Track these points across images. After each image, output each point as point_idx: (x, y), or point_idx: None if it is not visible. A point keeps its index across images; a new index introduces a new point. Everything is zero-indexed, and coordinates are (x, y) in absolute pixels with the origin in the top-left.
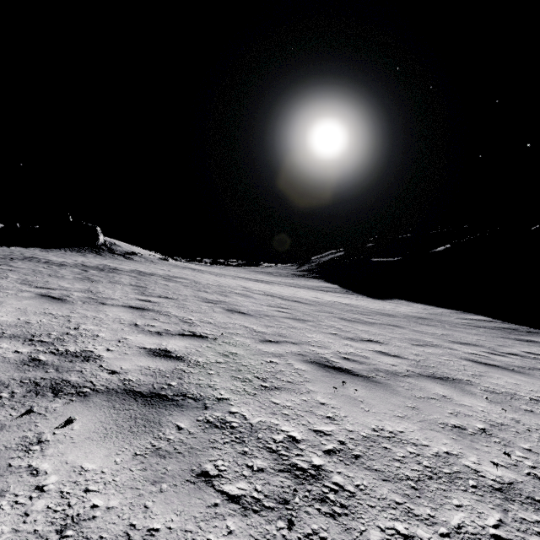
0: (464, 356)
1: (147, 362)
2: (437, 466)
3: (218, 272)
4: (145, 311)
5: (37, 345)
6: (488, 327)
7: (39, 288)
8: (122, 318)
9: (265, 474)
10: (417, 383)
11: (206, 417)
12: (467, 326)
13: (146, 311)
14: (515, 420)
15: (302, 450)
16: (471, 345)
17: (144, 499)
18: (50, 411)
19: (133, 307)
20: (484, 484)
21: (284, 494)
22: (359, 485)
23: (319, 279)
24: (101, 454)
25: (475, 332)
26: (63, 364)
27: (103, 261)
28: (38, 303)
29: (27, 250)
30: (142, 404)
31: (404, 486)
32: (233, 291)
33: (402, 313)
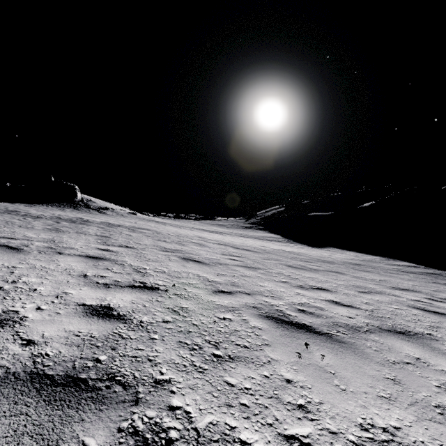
0: (410, 304)
1: (79, 325)
2: None
3: (179, 224)
4: (100, 261)
5: None
6: (416, 273)
7: (1, 238)
8: (73, 268)
9: None
10: (382, 341)
11: (133, 421)
12: (398, 271)
13: (101, 261)
14: None
15: None
16: (410, 291)
17: None
18: None
19: (90, 256)
20: None
21: None
22: None
23: (264, 230)
24: None
25: (408, 278)
26: None
27: (78, 214)
28: None
29: (13, 205)
30: (44, 401)
31: None
32: (190, 240)
33: (338, 260)
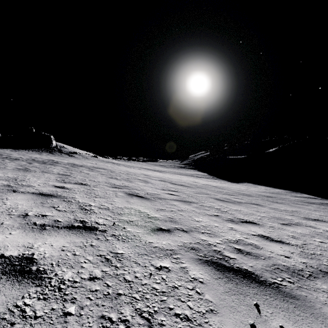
0: None
1: None
2: None
3: (130, 165)
4: (50, 198)
5: None
6: (316, 203)
7: None
8: (17, 207)
9: None
10: None
11: None
12: (303, 202)
13: (51, 198)
14: None
15: None
16: (321, 221)
17: None
18: None
19: (42, 194)
20: None
21: None
22: None
23: (194, 169)
24: None
25: (313, 208)
26: None
27: (51, 157)
28: None
29: (1, 150)
30: None
31: None
32: (137, 178)
33: (254, 193)
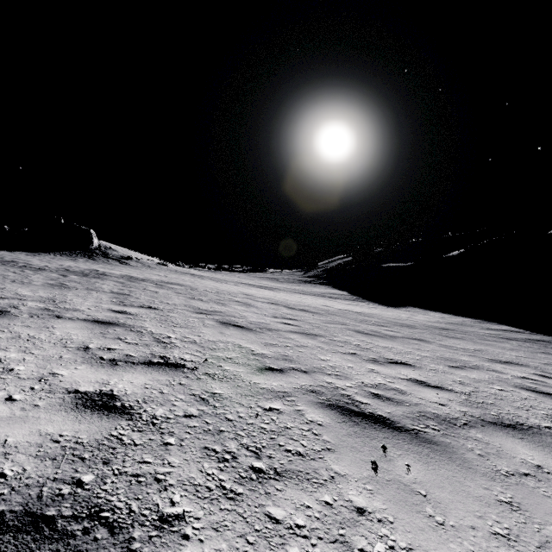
0: (517, 382)
1: (63, 423)
2: None
3: (220, 277)
4: (111, 327)
5: None
6: (519, 339)
7: None
8: (72, 338)
9: None
10: (487, 440)
11: None
12: (496, 338)
13: (112, 327)
14: None
15: None
16: (514, 365)
17: None
18: None
19: (98, 321)
20: None
21: None
22: None
23: (327, 285)
24: None
25: (510, 347)
26: None
27: (93, 265)
28: None
29: (11, 253)
30: None
31: None
32: (232, 299)
33: (420, 323)
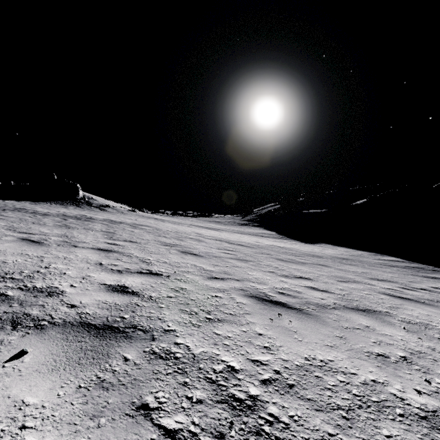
0: (382, 291)
1: (105, 297)
2: (365, 394)
3: (177, 221)
4: (110, 253)
5: (8, 282)
6: (400, 266)
7: (21, 233)
8: (90, 258)
9: (203, 406)
10: (343, 315)
11: (152, 348)
12: (382, 265)
13: (111, 253)
14: (431, 348)
15: (240, 380)
16: (386, 281)
17: (80, 436)
18: (5, 343)
19: (101, 249)
20: (410, 413)
21: (221, 426)
22: (293, 416)
23: (259, 227)
24: (46, 387)
25: (389, 271)
26: (28, 298)
27: (81, 212)
28: (18, 245)
29: (19, 203)
30: (94, 336)
31: (336, 416)
32: (188, 236)
33: (328, 255)
